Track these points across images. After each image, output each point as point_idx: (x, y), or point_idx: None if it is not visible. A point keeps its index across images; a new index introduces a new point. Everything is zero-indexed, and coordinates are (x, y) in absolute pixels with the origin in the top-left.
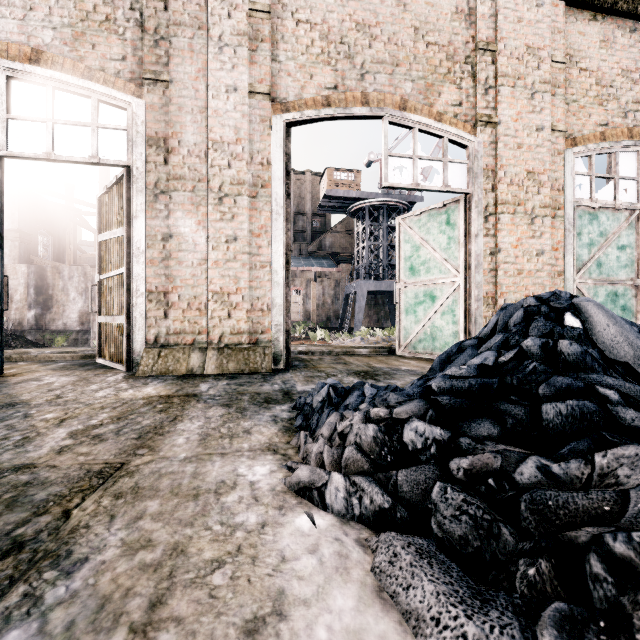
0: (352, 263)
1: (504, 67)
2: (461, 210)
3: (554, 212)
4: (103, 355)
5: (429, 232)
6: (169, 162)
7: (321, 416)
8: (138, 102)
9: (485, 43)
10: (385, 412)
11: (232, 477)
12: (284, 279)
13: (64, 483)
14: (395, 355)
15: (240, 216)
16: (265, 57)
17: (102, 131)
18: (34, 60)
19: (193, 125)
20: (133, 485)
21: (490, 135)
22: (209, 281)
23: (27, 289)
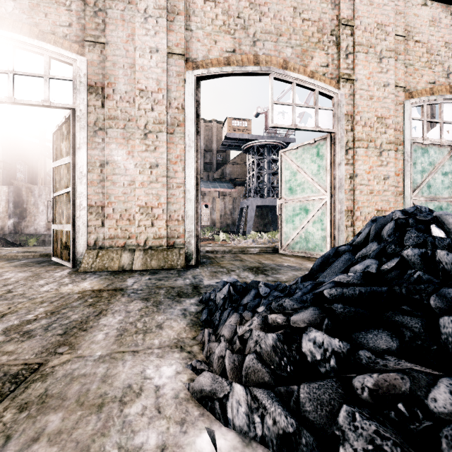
0: (245, 185)
1: (360, 38)
2: (328, 145)
3: (396, 147)
4: (56, 254)
5: (303, 162)
6: (105, 106)
7: (223, 314)
8: (81, 59)
9: (346, 20)
10: (282, 319)
11: (139, 380)
12: (195, 196)
13: None
14: (278, 253)
15: (161, 148)
16: (180, 26)
17: (53, 81)
18: None
19: (124, 77)
20: (42, 392)
21: (349, 89)
22: (137, 198)
23: (7, 204)
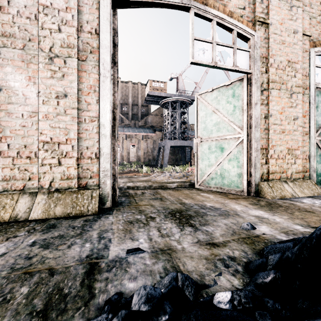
0: (162, 131)
1: None
2: (244, 85)
3: (303, 91)
4: None
5: (219, 103)
6: None
7: None
8: None
9: None
10: None
11: None
12: (110, 132)
13: None
14: (195, 188)
15: (70, 75)
16: None
17: None
18: None
19: None
20: None
21: (264, 32)
22: (39, 132)
23: None
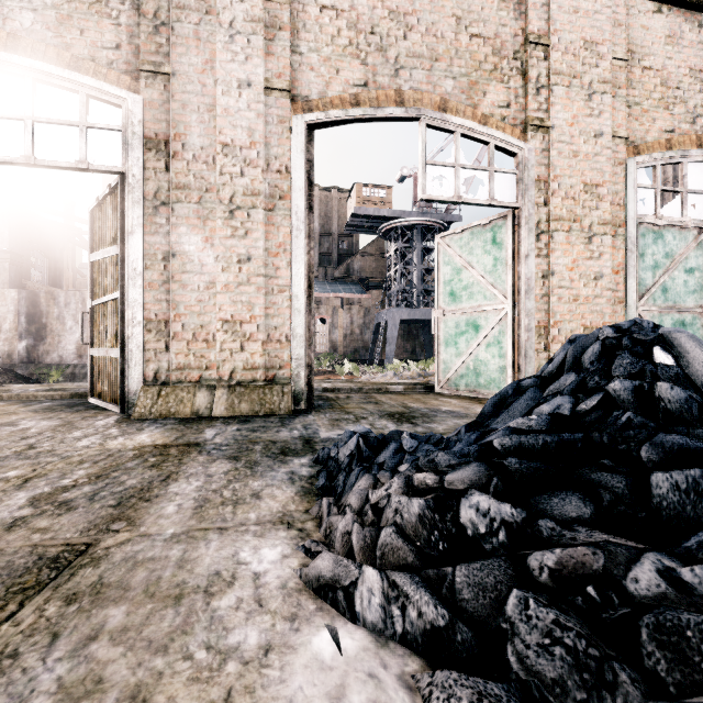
0: (383, 289)
1: (558, 64)
2: (509, 227)
3: (614, 230)
4: (96, 394)
5: (472, 252)
6: (171, 168)
7: (349, 477)
8: (134, 98)
9: (536, 36)
10: (433, 479)
11: (230, 566)
12: (306, 306)
13: (2, 577)
14: (433, 393)
15: (255, 232)
16: (284, 48)
17: (92, 131)
18: (10, 47)
19: (199, 126)
20: (95, 580)
21: (542, 141)
22: (218, 308)
23: (17, 317)
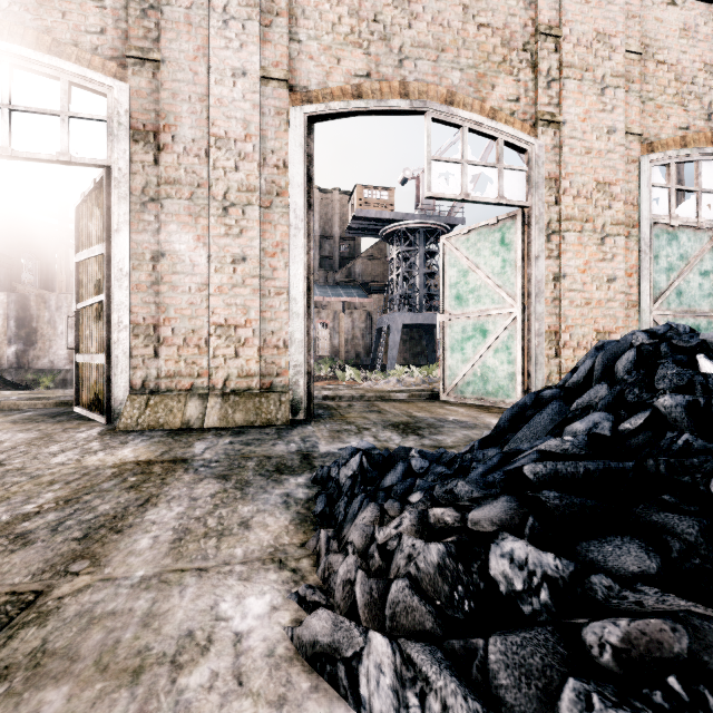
0: (385, 293)
1: (570, 56)
2: (519, 227)
3: (628, 230)
4: (81, 402)
5: (479, 254)
6: (160, 162)
7: (351, 504)
8: (120, 86)
9: (547, 27)
10: (454, 517)
11: (207, 623)
12: (305, 309)
13: None
14: (438, 400)
15: (250, 231)
16: (281, 35)
17: (74, 122)
18: None
19: (191, 116)
20: (37, 646)
21: (553, 137)
22: (211, 311)
23: (6, 321)
